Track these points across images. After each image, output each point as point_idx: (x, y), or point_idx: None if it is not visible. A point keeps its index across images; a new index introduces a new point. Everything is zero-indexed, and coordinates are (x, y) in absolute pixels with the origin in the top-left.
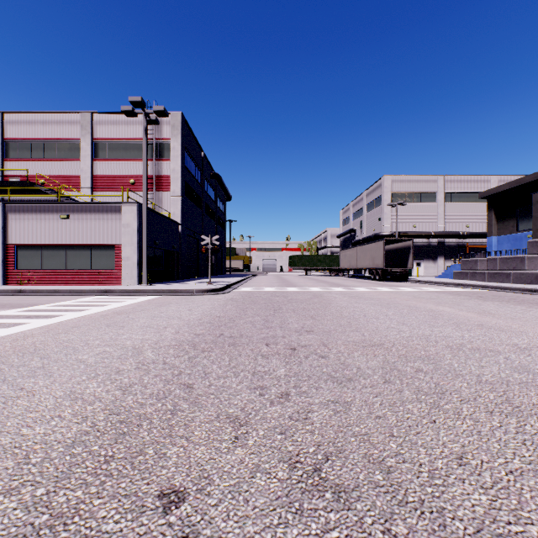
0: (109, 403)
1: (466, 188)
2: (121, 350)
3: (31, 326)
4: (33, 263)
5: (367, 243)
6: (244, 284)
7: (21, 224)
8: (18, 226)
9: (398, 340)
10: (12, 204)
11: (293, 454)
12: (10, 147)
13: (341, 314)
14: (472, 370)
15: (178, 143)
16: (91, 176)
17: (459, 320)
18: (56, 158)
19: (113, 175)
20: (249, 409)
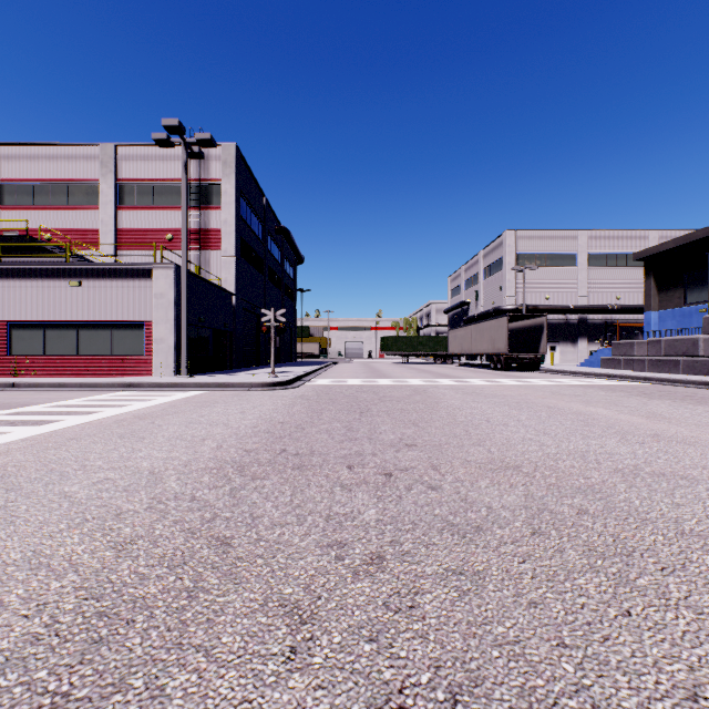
0: (90, 576)
1: (616, 247)
2: (131, 477)
3: (10, 437)
4: (32, 347)
5: (485, 320)
6: (320, 375)
7: (16, 293)
8: (12, 296)
9: (542, 459)
10: (4, 267)
11: (393, 688)
12: (5, 191)
13: (455, 419)
14: (663, 511)
15: (231, 185)
16: (114, 229)
17: (623, 428)
18: (67, 205)
19: (144, 228)
20: (317, 588)
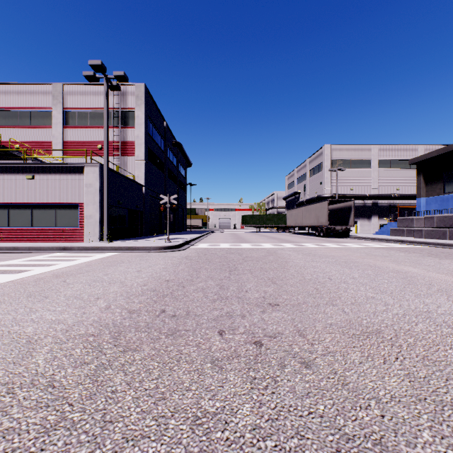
0: None
1: (396, 156)
2: (4, 349)
3: None
4: (0, 221)
5: (312, 203)
6: (201, 240)
7: None
8: None
9: (395, 321)
10: None
11: None
12: None
13: (304, 277)
14: None
15: (142, 112)
16: (62, 141)
17: (441, 286)
18: (30, 125)
19: (82, 141)
20: None
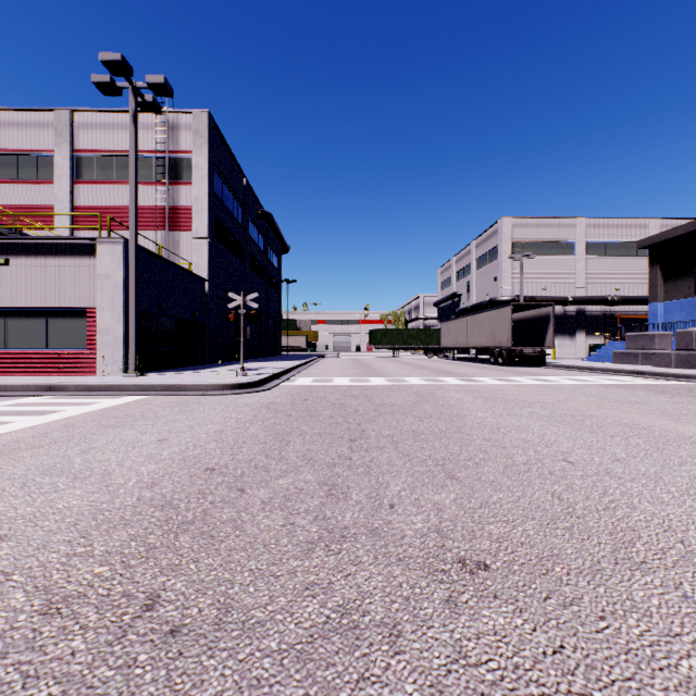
0: None
1: (615, 236)
2: None
3: None
4: None
5: (484, 310)
6: (302, 372)
7: None
8: None
9: None
10: None
11: None
12: None
13: (510, 457)
14: None
15: (204, 157)
16: (69, 206)
17: None
18: (16, 179)
19: (105, 205)
20: None
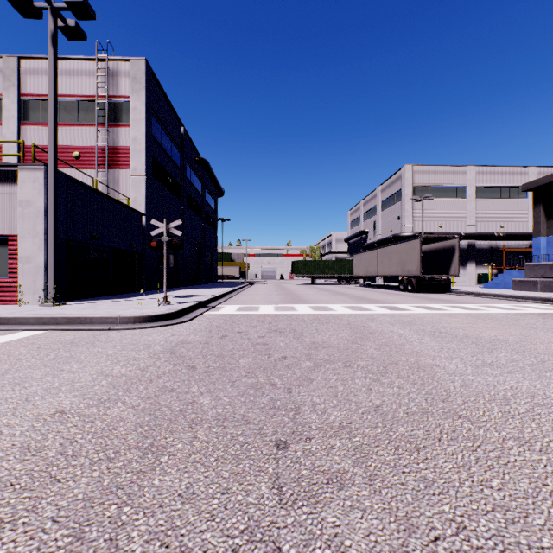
0: None
1: (500, 181)
2: None
3: None
4: None
5: (394, 243)
6: (230, 298)
7: None
8: None
9: None
10: None
11: None
12: None
13: None
14: None
15: (141, 102)
16: (17, 145)
17: None
18: None
19: None
20: None
